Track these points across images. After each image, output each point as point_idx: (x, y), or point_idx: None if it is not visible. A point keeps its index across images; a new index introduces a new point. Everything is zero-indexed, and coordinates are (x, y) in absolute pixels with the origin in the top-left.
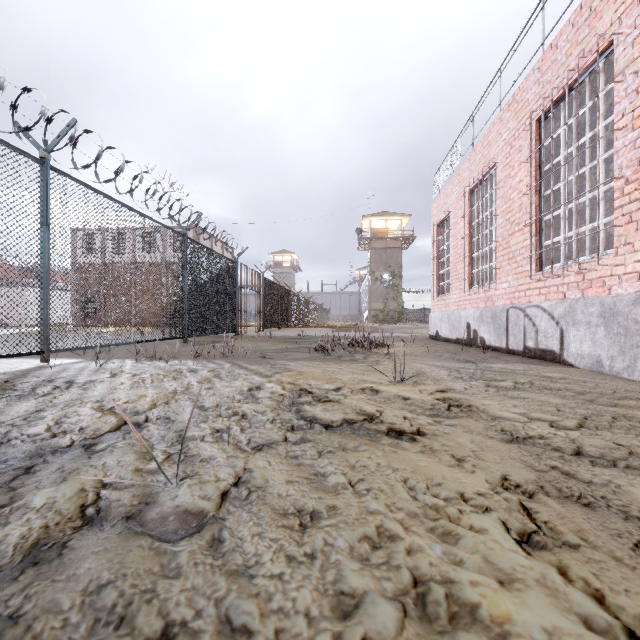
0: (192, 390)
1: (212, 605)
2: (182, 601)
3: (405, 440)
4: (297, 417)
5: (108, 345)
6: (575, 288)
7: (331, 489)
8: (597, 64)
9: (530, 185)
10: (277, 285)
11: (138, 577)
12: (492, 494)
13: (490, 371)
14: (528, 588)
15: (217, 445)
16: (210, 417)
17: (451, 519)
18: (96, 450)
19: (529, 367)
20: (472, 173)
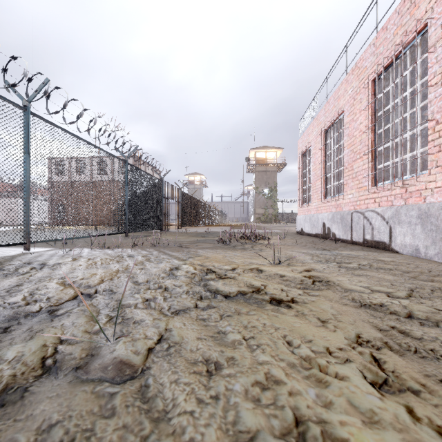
0: (130, 270)
1: (138, 441)
2: (114, 438)
3: (283, 307)
4: (204, 289)
5: (72, 238)
6: (400, 198)
7: (230, 344)
8: (416, 40)
9: (368, 126)
10: (191, 196)
11: (81, 417)
12: (350, 348)
13: (340, 256)
14: (385, 426)
15: (146, 311)
16: (142, 290)
17: (321, 368)
18: (57, 314)
19: (368, 253)
20: (326, 118)
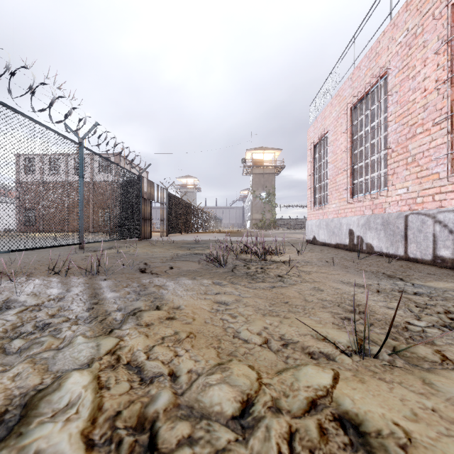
0: None
1: None
2: None
3: None
4: None
5: None
6: None
7: None
8: None
9: (447, 75)
10: (180, 199)
11: None
12: None
13: None
14: None
15: None
16: None
17: None
18: None
19: None
20: (355, 89)
